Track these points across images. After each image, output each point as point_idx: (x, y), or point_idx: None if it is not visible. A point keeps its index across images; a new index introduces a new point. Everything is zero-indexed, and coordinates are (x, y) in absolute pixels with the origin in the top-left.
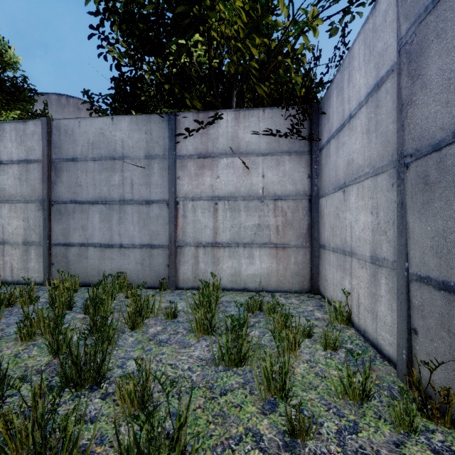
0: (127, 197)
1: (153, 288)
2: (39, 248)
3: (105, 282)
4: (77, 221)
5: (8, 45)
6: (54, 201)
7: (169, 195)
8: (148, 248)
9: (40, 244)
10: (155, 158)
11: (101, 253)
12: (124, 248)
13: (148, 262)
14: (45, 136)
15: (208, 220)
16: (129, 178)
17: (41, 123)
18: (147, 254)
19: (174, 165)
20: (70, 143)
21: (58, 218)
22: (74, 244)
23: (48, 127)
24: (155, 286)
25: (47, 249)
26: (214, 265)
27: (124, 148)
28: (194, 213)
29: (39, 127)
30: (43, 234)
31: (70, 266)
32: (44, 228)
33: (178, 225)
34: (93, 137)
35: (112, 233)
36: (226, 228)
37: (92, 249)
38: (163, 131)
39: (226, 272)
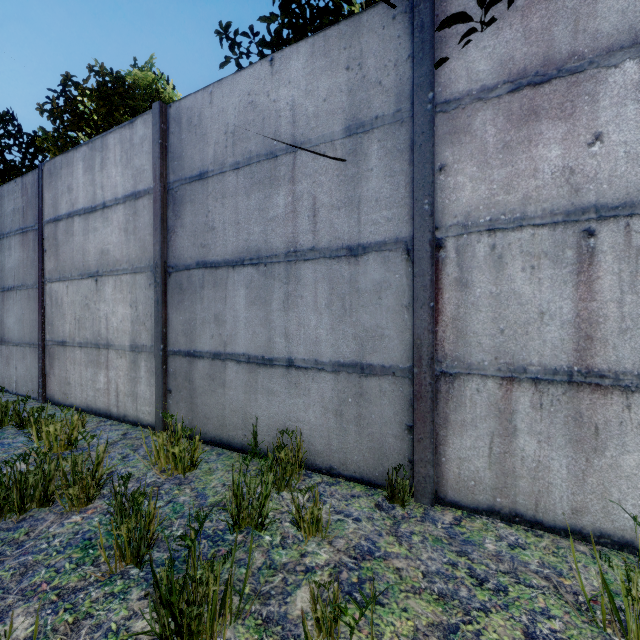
0: (303, 244)
1: (368, 485)
2: (151, 358)
3: (257, 445)
4: (208, 305)
5: (168, 83)
6: (171, 266)
7: (414, 222)
8: (353, 373)
9: (152, 351)
10: (371, 127)
11: (249, 377)
12: (297, 369)
13: (353, 411)
14: (157, 138)
15: (553, 293)
16: (308, 194)
17: (151, 115)
18: (351, 388)
19: (429, 131)
20: (196, 143)
21: (178, 300)
22: (202, 353)
23: (162, 121)
24: (371, 478)
25: (160, 361)
26: (578, 450)
27: (297, 124)
28: (496, 272)
29: (150, 126)
30: (155, 333)
31: (195, 398)
32: (156, 320)
33: (442, 309)
34: (234, 118)
35: (271, 332)
36: (636, 320)
37: (233, 367)
38: (396, 47)
39: (636, 484)
